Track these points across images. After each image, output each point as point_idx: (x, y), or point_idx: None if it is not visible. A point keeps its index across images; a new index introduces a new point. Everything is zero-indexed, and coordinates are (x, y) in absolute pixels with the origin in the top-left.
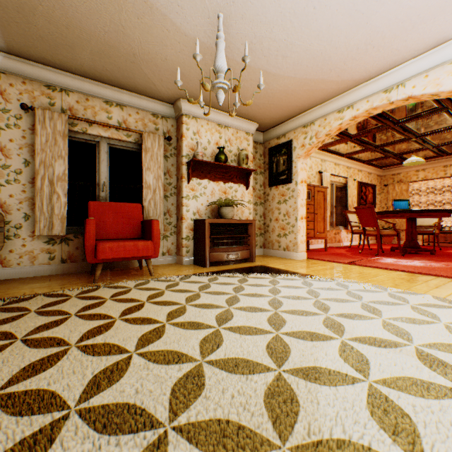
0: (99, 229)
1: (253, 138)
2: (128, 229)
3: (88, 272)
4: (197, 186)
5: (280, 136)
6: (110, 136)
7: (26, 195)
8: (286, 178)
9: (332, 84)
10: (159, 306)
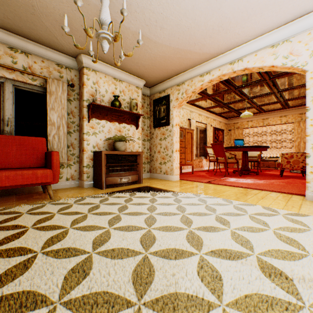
0: (1, 159)
1: (142, 91)
2: (31, 159)
3: None
4: (96, 125)
5: (162, 91)
6: (15, 78)
7: None
8: (165, 122)
9: (196, 55)
10: (43, 232)
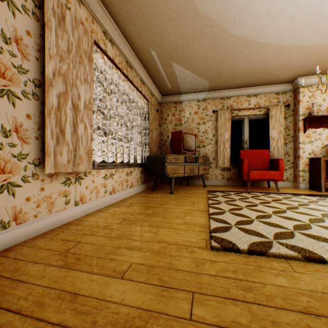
0: None
1: None
2: (260, 164)
3: (239, 186)
4: (311, 134)
5: None
6: (249, 114)
7: (213, 149)
8: None
9: None
10: (290, 202)
